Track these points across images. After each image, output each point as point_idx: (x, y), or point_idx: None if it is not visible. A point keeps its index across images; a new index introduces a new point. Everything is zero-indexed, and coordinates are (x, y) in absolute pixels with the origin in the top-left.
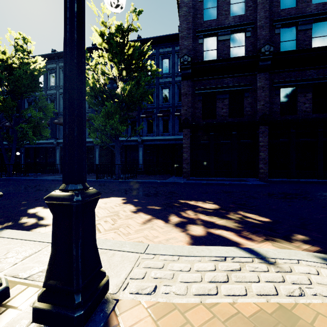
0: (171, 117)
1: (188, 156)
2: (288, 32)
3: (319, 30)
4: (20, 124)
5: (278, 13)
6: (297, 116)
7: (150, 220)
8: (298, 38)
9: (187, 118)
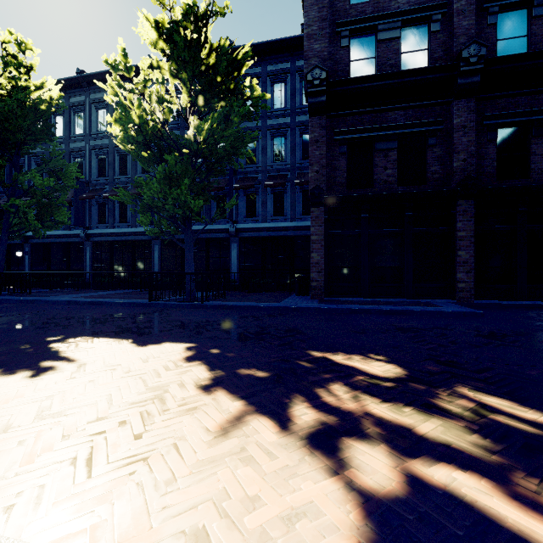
0: (289, 188)
1: (321, 258)
2: (512, 22)
3: None
4: (11, 199)
5: None
6: (529, 180)
7: (242, 419)
8: (532, 32)
9: (319, 187)
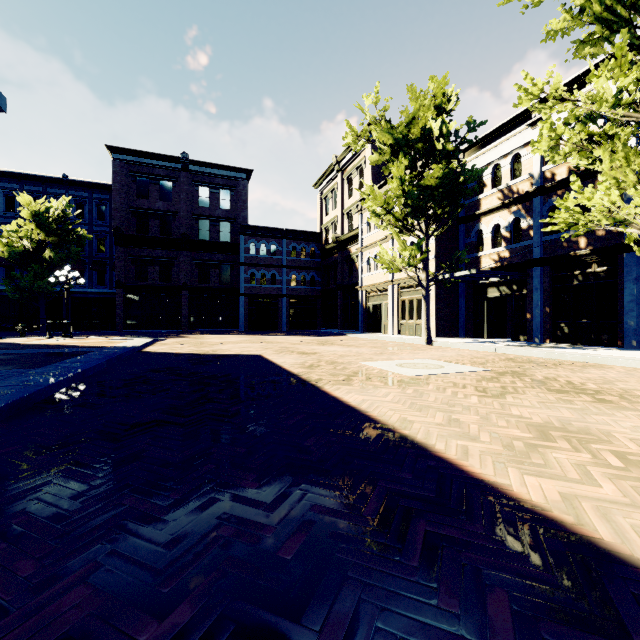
0: (109, 270)
1: (121, 312)
2: (205, 224)
3: (225, 227)
4: None
5: (197, 209)
6: (210, 285)
7: None
8: (211, 230)
9: (120, 280)
